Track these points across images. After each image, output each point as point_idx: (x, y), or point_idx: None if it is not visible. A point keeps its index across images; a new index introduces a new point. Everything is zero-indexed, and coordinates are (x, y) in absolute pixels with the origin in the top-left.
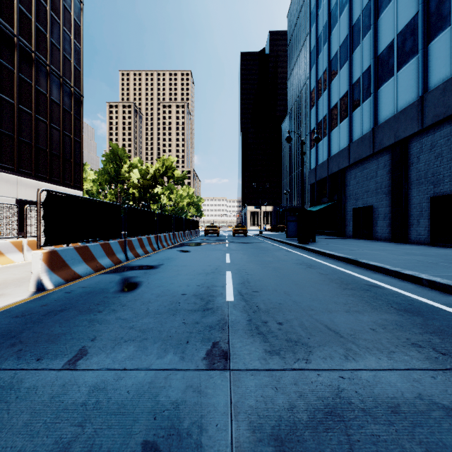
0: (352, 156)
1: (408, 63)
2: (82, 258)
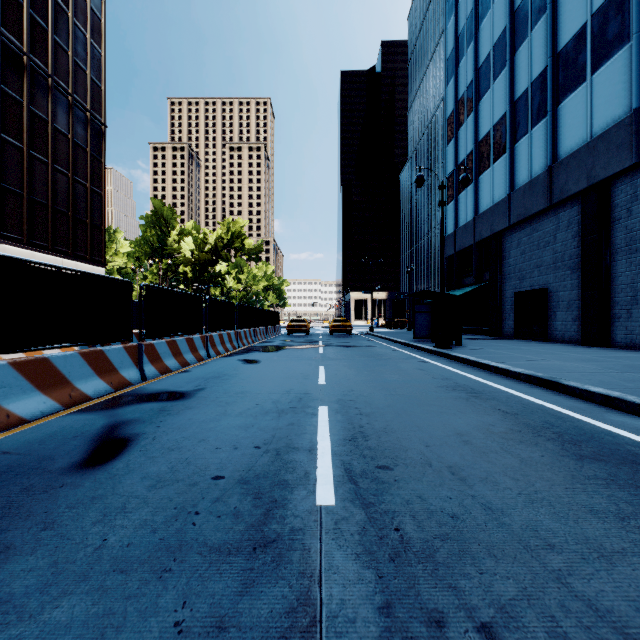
0: (515, 212)
1: (612, 58)
2: (31, 383)
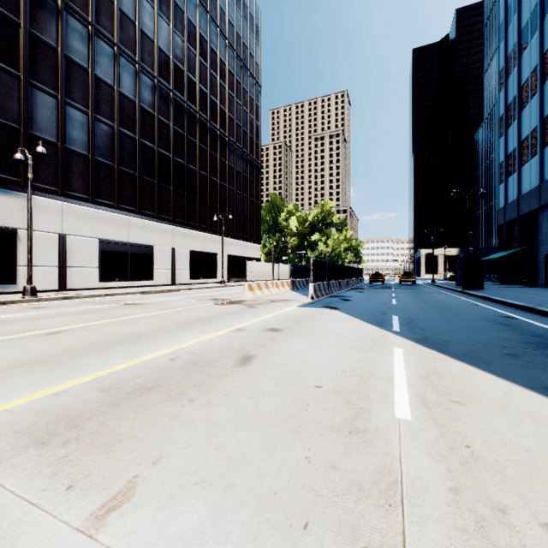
0: (543, 197)
1: None
2: (318, 289)
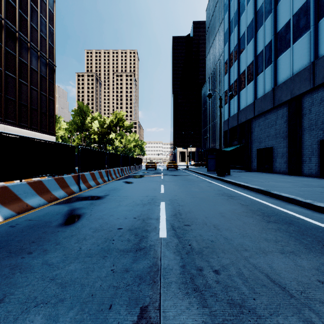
0: (257, 109)
1: (302, 36)
2: (35, 192)
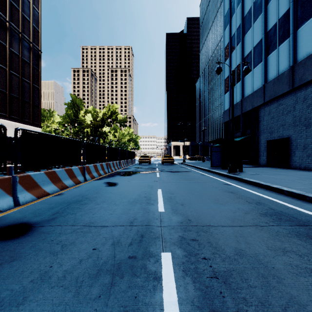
0: (267, 94)
1: None
2: None
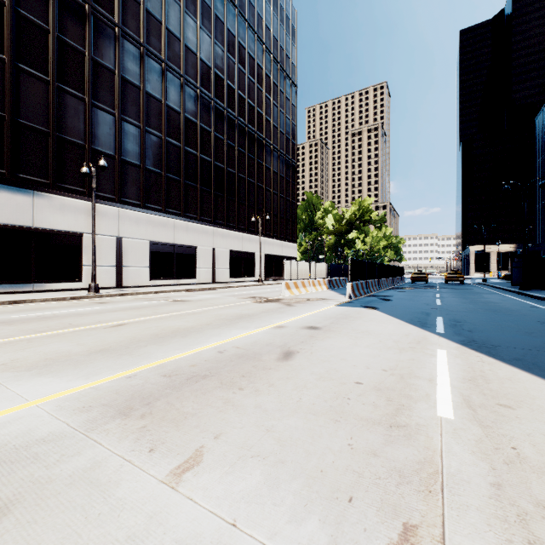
0: None
1: None
2: (356, 288)
